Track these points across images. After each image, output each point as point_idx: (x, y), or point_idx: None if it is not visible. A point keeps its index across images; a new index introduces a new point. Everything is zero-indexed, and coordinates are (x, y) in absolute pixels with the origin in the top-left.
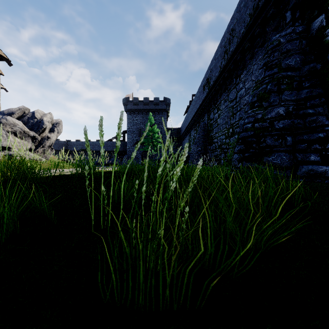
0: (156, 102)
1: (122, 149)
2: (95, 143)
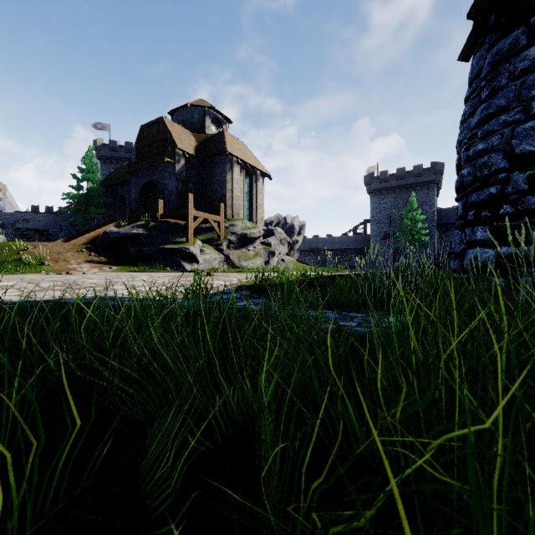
0: (417, 172)
1: (363, 246)
2: (326, 239)
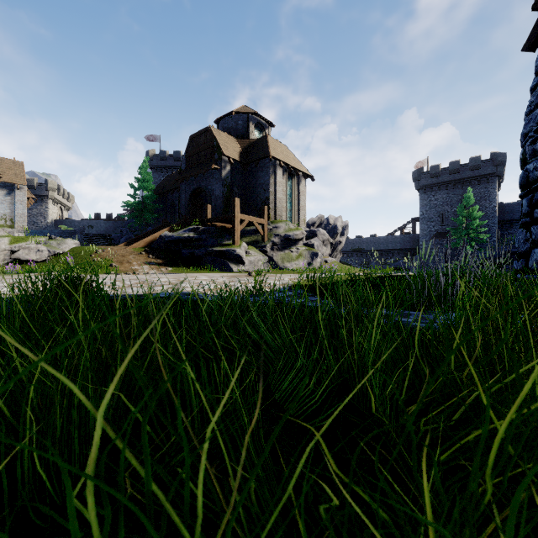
0: (474, 165)
1: (410, 246)
2: (370, 239)
